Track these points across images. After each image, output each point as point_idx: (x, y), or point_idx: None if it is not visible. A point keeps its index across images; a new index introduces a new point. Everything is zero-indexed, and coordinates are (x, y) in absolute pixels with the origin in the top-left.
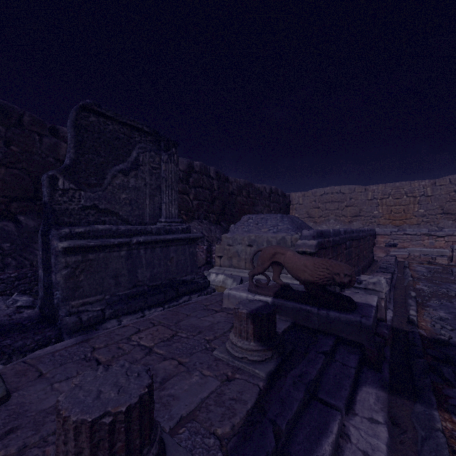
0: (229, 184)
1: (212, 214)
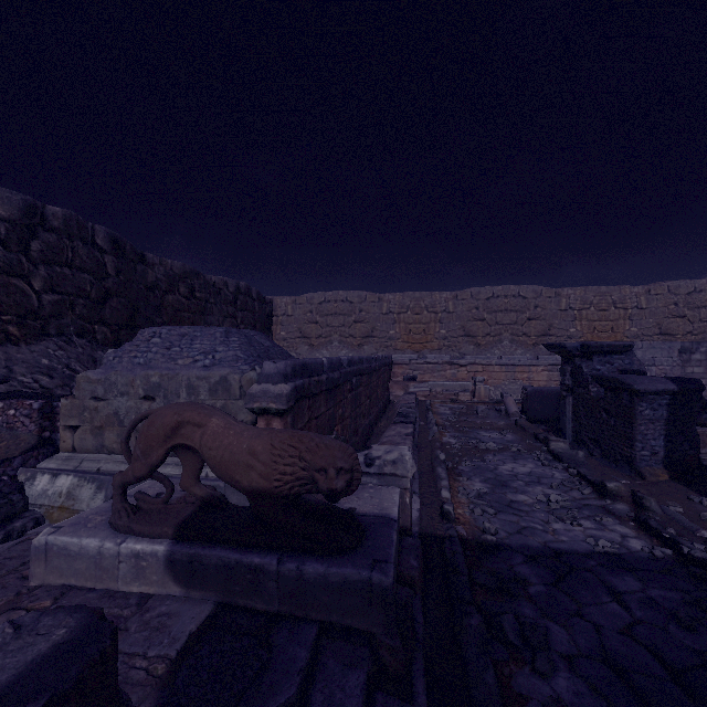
0: (146, 267)
1: (102, 325)
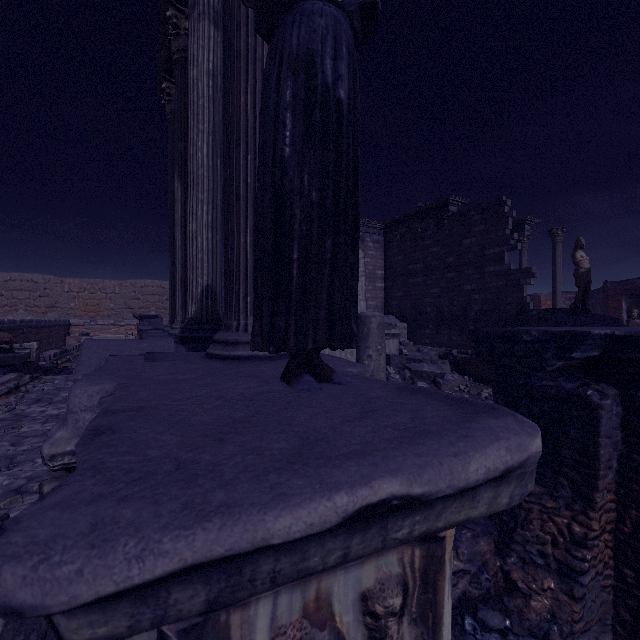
0: None
1: None
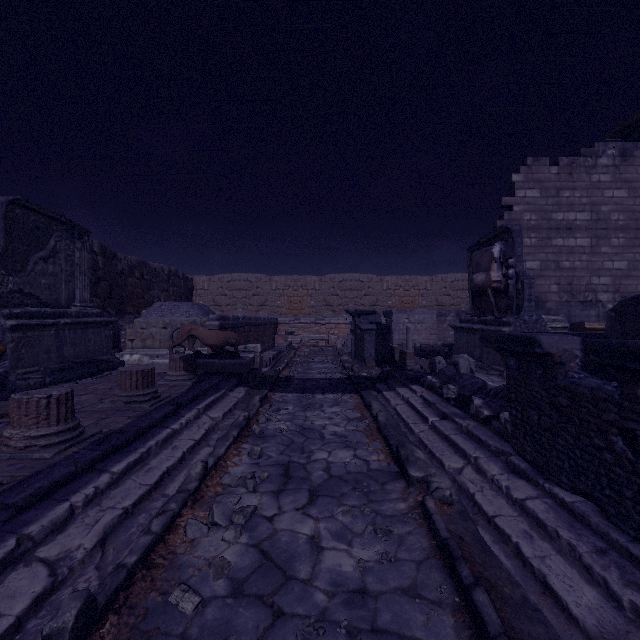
0: (117, 261)
1: (96, 298)
